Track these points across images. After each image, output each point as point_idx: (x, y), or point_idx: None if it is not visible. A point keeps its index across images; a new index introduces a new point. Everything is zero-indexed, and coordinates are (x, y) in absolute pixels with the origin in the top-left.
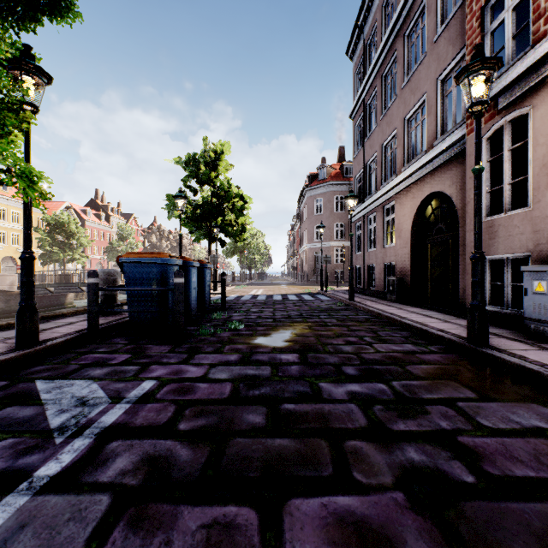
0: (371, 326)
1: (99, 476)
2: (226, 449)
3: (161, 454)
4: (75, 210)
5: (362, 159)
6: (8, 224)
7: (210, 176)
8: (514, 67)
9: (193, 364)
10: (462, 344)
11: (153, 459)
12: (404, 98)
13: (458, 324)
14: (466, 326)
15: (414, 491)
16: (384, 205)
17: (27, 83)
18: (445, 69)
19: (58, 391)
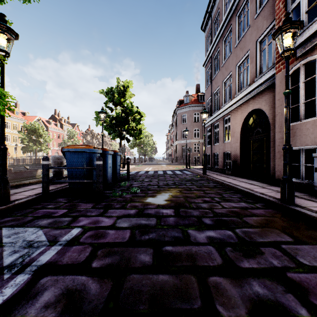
0: (217, 190)
1: (29, 308)
2: (124, 284)
3: (77, 288)
4: (43, 121)
5: (210, 90)
6: None
7: (120, 101)
8: (307, 30)
9: (106, 216)
10: (277, 203)
11: (71, 292)
12: (236, 53)
13: (271, 190)
14: (276, 191)
15: None
16: (223, 117)
17: (2, 38)
18: (262, 35)
19: (15, 236)
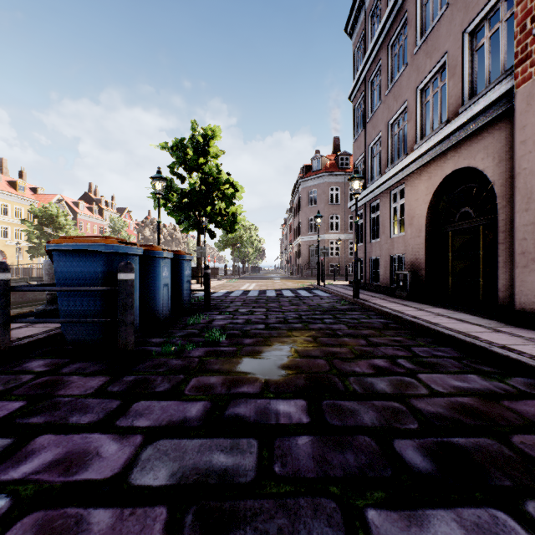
0: (396, 337)
1: None
2: None
3: None
4: (67, 203)
5: (363, 142)
6: None
7: (198, 162)
8: None
9: (117, 430)
10: None
11: None
12: (417, 64)
13: (519, 336)
14: (533, 340)
15: None
16: (390, 189)
17: None
18: (476, 17)
19: None
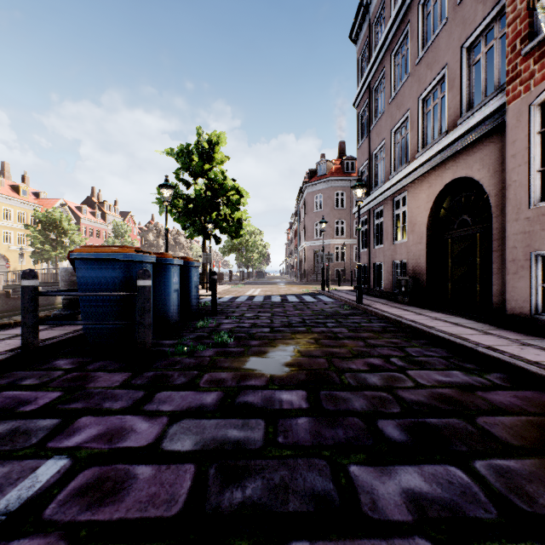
0: (393, 339)
1: None
2: None
3: None
4: (70, 207)
5: (367, 149)
6: None
7: (203, 168)
8: None
9: (145, 413)
10: (539, 374)
11: None
12: (418, 75)
13: (506, 338)
14: (518, 341)
15: None
16: (393, 196)
17: None
18: (472, 33)
19: None
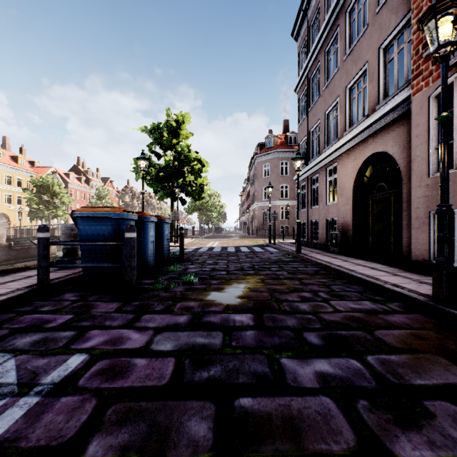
0: (322, 279)
1: None
2: None
3: None
4: (60, 174)
5: (306, 127)
6: (2, 186)
7: (172, 143)
8: None
9: (137, 328)
10: (426, 303)
11: None
12: (346, 68)
13: (409, 278)
14: (418, 280)
15: None
16: (326, 166)
17: None
18: (388, 37)
19: None
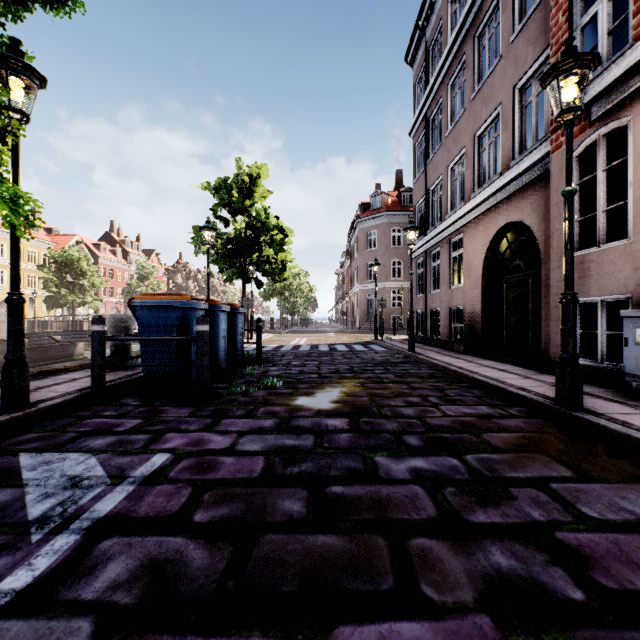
0: (436, 383)
1: (82, 591)
2: (253, 551)
3: (167, 557)
4: (87, 245)
5: (424, 184)
6: (8, 262)
7: (244, 205)
8: (610, 68)
9: (217, 431)
10: (550, 406)
11: (157, 565)
12: (474, 110)
13: (542, 381)
14: (551, 383)
15: (505, 613)
16: (450, 238)
17: (15, 85)
18: (524, 75)
19: (46, 468)
